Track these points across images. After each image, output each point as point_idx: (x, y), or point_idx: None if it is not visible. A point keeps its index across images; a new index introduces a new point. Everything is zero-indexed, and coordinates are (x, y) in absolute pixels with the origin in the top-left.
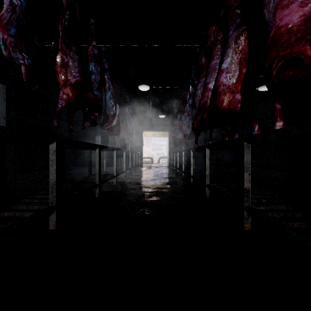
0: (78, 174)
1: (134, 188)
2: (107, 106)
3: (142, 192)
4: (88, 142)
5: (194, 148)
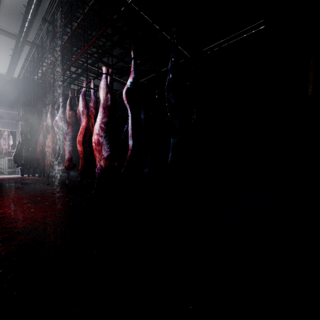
0: None
1: None
2: None
3: None
4: None
5: None
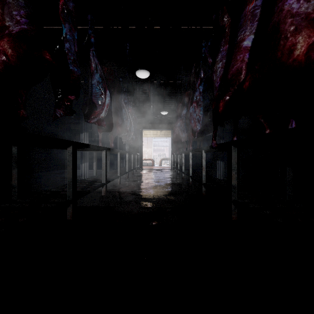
0: (65, 179)
1: (127, 202)
2: (94, 92)
3: (138, 209)
4: None
5: (208, 148)
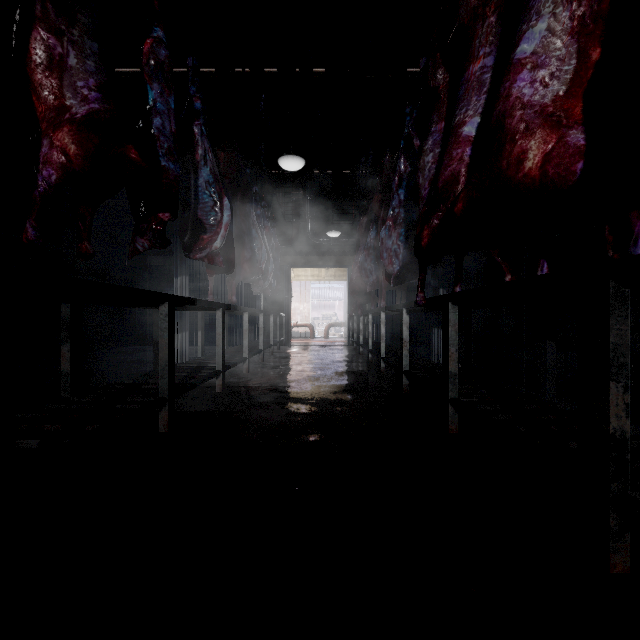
0: (142, 364)
1: (264, 404)
2: (201, 201)
3: (283, 416)
4: (171, 291)
5: (412, 305)
